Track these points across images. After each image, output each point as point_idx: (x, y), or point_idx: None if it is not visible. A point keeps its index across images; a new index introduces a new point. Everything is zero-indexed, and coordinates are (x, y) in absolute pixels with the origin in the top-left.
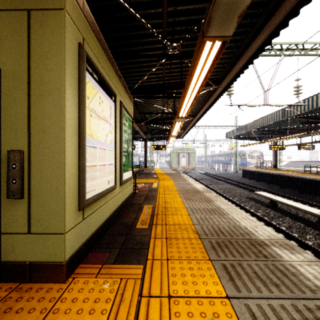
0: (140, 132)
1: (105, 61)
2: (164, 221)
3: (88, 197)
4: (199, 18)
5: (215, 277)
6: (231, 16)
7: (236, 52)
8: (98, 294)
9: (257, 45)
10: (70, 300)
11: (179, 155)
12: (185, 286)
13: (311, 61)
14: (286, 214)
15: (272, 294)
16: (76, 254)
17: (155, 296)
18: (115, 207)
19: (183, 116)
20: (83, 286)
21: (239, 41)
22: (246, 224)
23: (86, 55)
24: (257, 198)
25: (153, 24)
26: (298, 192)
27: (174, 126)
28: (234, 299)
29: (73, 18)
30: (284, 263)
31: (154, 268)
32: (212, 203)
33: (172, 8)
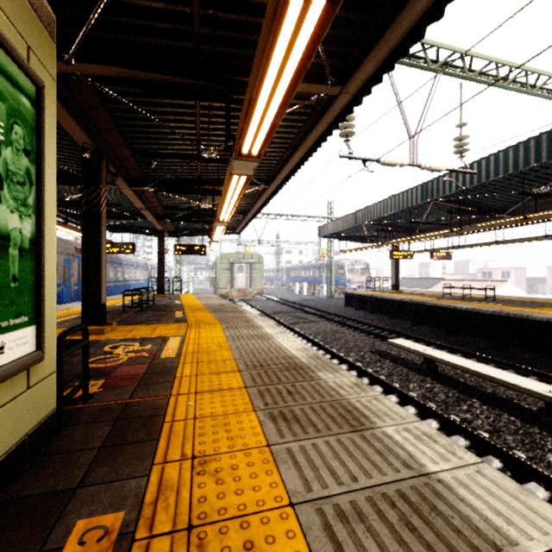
0: (146, 212)
1: None
2: None
3: None
4: None
5: None
6: None
7: None
8: None
9: None
10: None
11: (232, 266)
12: None
13: None
14: (466, 391)
15: None
16: None
17: None
18: None
19: (253, 153)
20: None
21: None
22: None
23: None
24: (391, 352)
25: None
26: (446, 333)
27: (226, 189)
28: None
29: None
30: None
31: None
32: (377, 438)
33: None
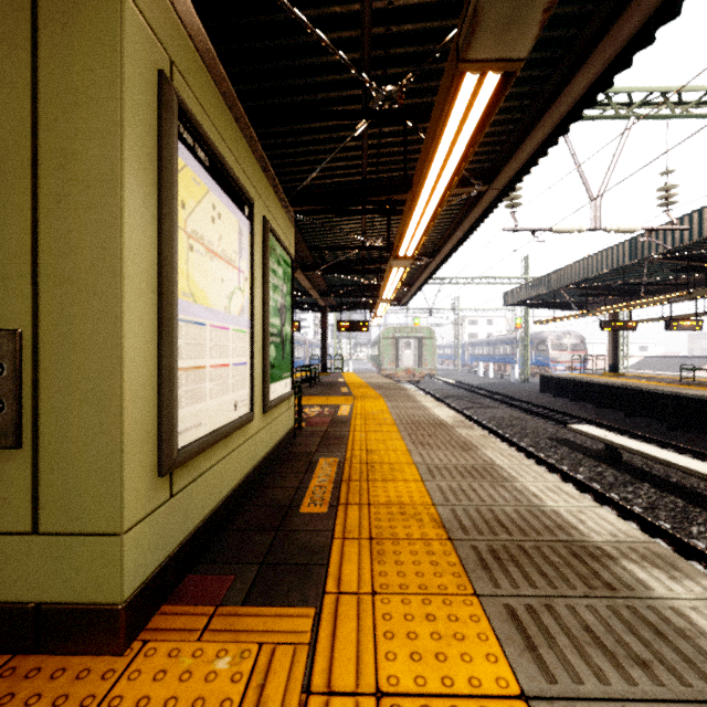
0: (312, 291)
1: (226, 123)
2: (366, 496)
3: (183, 442)
4: (445, 26)
5: (490, 640)
6: (526, 7)
7: (530, 108)
8: (203, 687)
9: (579, 89)
10: (131, 702)
11: (398, 342)
12: (417, 664)
13: (705, 126)
14: (643, 477)
15: (635, 688)
16: (152, 582)
17: (344, 692)
18: (251, 463)
19: (408, 255)
20: (167, 663)
21: (537, 82)
22: (558, 503)
23: (177, 101)
24: (575, 440)
25: (339, 40)
26: (667, 427)
27: (387, 277)
28: (541, 703)
29: (145, 9)
30: (656, 605)
31: (341, 615)
32: (476, 453)
33: (383, 3)
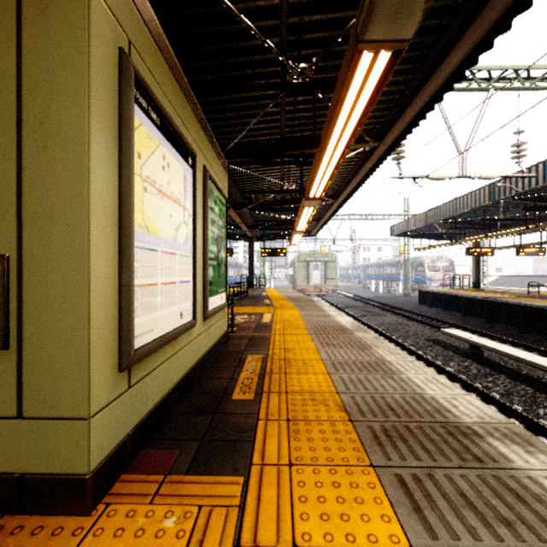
0: (242, 225)
1: (174, 91)
2: (284, 385)
3: (139, 344)
4: (346, 16)
5: (384, 503)
6: None
7: (413, 81)
8: (153, 542)
9: (451, 66)
10: None
11: (308, 265)
12: (325, 523)
13: None
14: (500, 370)
15: (502, 543)
16: (114, 456)
17: (267, 546)
18: (194, 359)
19: (316, 197)
20: (125, 522)
21: (418, 61)
22: (435, 392)
23: (134, 73)
24: (447, 341)
25: (263, 28)
26: (518, 330)
27: (300, 214)
28: None
29: None
30: (516, 474)
31: (264, 483)
32: (370, 352)
33: None
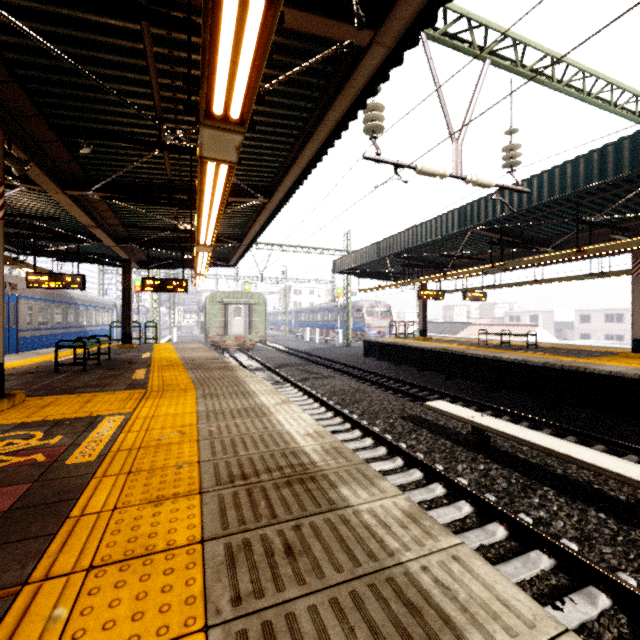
0: (98, 232)
1: None
2: None
3: None
4: None
5: None
6: None
7: None
8: None
9: None
10: None
11: (227, 308)
12: None
13: None
14: (532, 473)
15: None
16: None
17: None
18: None
19: (232, 115)
20: None
21: None
22: None
23: None
24: (427, 417)
25: None
26: (486, 389)
27: (198, 188)
28: None
29: None
30: None
31: None
32: None
33: None
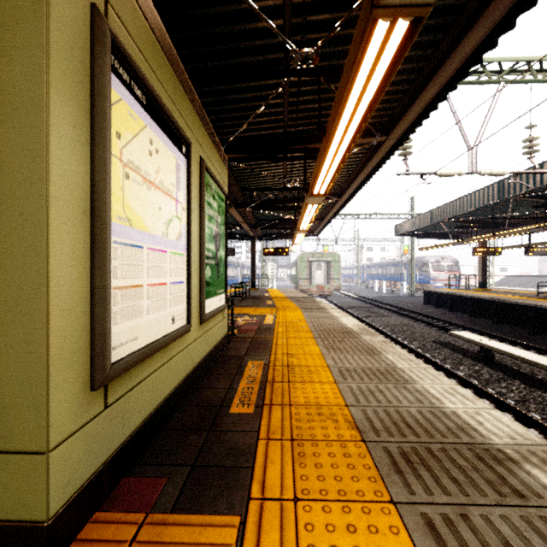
0: (244, 224)
1: (164, 70)
2: (287, 396)
3: (118, 356)
4: None
5: None
6: None
7: (424, 69)
8: None
9: (467, 50)
10: None
11: (311, 265)
12: None
13: None
14: (513, 375)
15: None
16: (84, 492)
17: None
18: (188, 367)
19: (321, 193)
20: None
21: (430, 46)
22: (456, 405)
23: (111, 36)
24: (455, 343)
25: (264, 8)
26: (529, 332)
27: (303, 212)
28: None
29: None
30: None
31: (264, 525)
32: (379, 357)
33: None
